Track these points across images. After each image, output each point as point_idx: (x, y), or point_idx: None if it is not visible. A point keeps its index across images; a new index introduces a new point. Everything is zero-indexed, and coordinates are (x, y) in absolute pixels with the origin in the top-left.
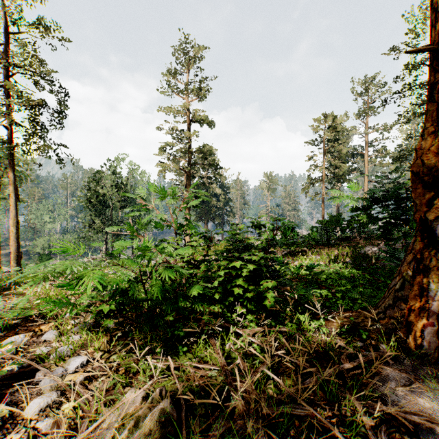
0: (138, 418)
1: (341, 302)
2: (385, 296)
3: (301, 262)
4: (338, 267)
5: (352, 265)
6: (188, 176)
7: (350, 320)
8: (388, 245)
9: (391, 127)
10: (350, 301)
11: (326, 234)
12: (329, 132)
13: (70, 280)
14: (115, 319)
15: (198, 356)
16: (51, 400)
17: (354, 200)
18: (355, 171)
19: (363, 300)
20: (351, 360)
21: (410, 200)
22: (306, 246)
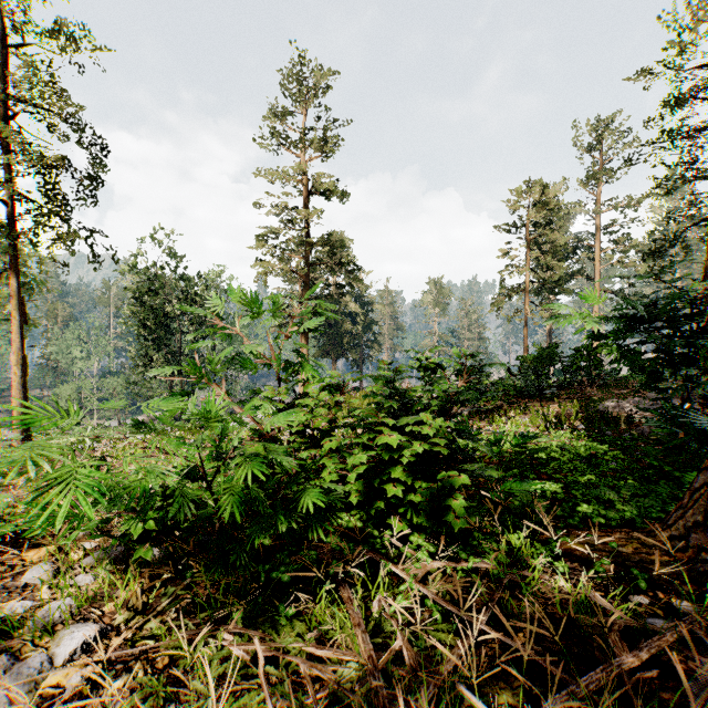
0: None
1: (586, 509)
2: (682, 505)
3: (497, 427)
4: (567, 438)
5: (586, 434)
6: (306, 283)
7: (609, 548)
8: (662, 400)
9: (638, 203)
10: (600, 506)
11: (536, 378)
12: (537, 210)
13: (38, 485)
14: (158, 547)
15: (317, 627)
16: None
17: (596, 320)
18: (579, 275)
19: (624, 503)
20: (626, 638)
21: (696, 320)
22: (502, 399)
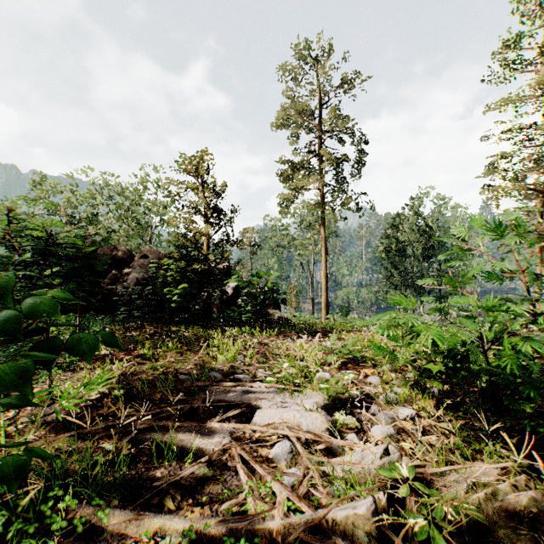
0: (496, 490)
1: None
2: None
3: None
4: None
5: None
6: None
7: None
8: None
9: None
10: None
11: None
12: None
13: (408, 327)
14: (443, 383)
15: None
16: (389, 432)
17: None
18: None
19: None
20: None
21: None
22: None
